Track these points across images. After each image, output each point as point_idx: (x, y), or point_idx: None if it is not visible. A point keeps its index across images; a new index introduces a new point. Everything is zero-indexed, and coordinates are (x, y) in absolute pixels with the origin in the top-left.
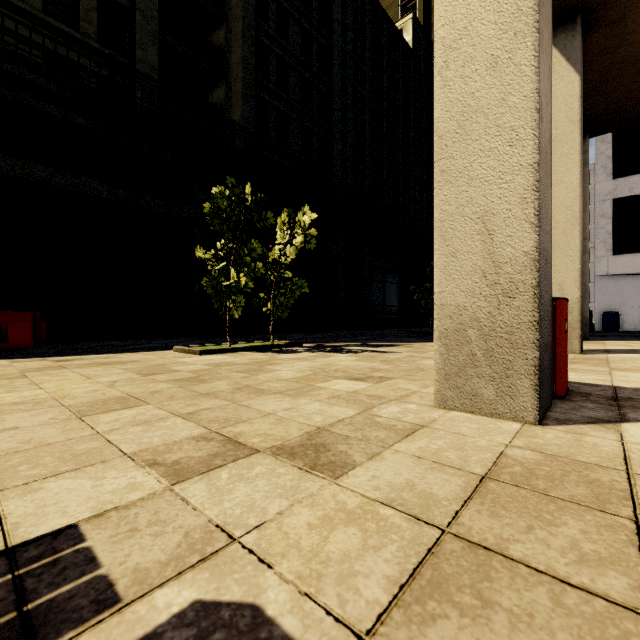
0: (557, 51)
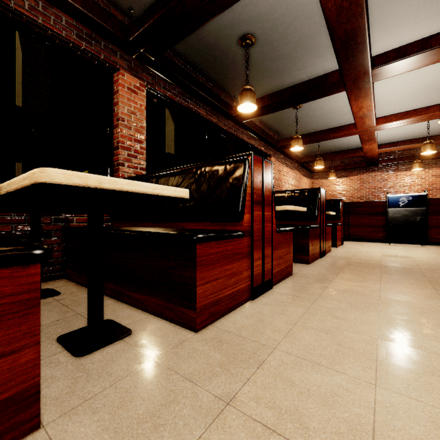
0: (169, 111)
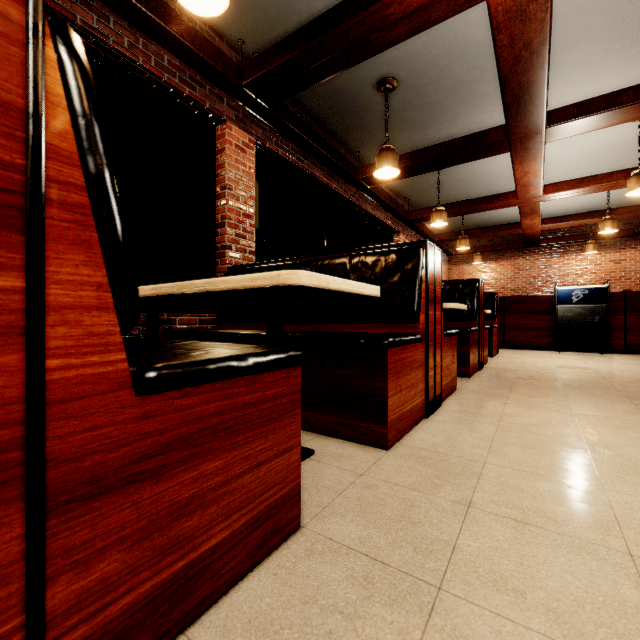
0: None
